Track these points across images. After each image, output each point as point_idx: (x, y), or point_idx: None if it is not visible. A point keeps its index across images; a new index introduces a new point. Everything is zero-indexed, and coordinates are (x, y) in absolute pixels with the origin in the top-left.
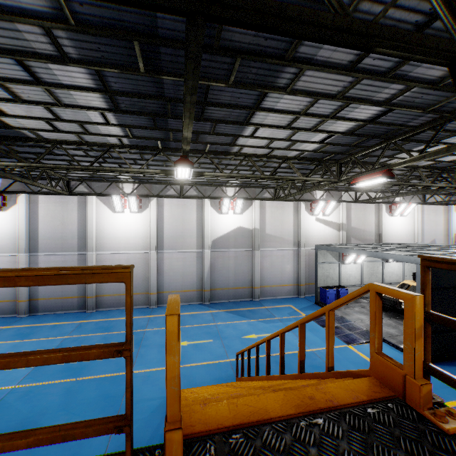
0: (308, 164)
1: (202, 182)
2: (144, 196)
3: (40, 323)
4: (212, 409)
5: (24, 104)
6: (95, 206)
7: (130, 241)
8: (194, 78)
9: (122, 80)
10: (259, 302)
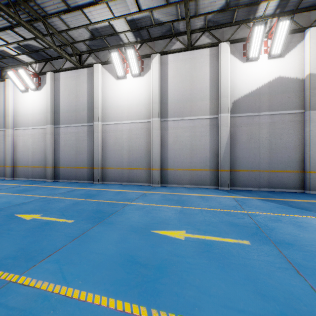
0: None
1: (218, 11)
2: (147, 56)
3: (50, 185)
4: None
5: None
6: (100, 75)
7: (132, 110)
8: None
9: None
10: None
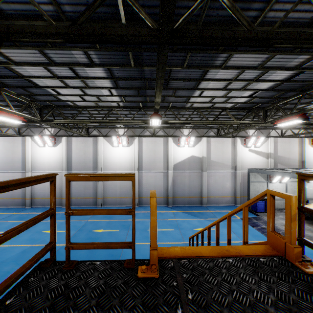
0: (241, 112)
1: (167, 126)
2: (131, 136)
3: None
4: (172, 249)
5: (70, 88)
6: (102, 143)
7: (122, 165)
8: (162, 71)
9: (121, 71)
10: (206, 207)
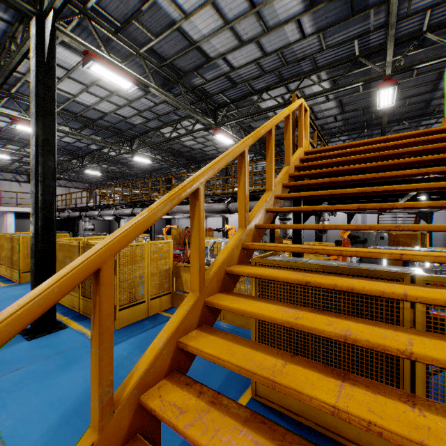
0: None
1: None
2: None
3: None
4: None
5: None
6: None
7: None
8: None
9: None
10: None
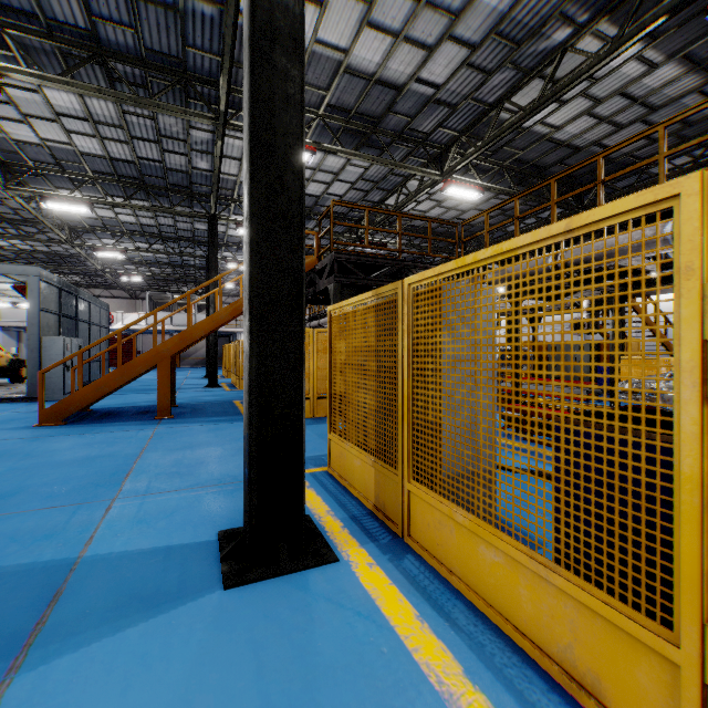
0: None
1: None
2: None
3: None
4: None
5: None
6: None
7: (671, 309)
8: None
9: None
10: None
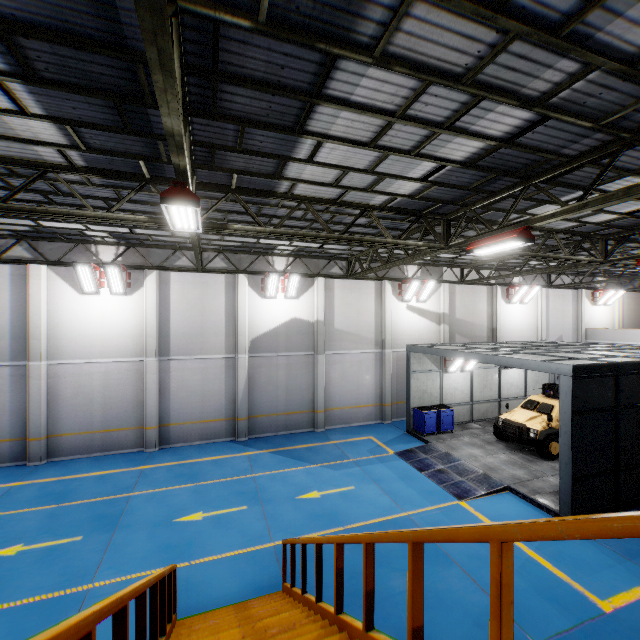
0: (400, 221)
1: (234, 246)
2: (137, 267)
3: None
4: None
5: None
6: (45, 283)
7: (111, 343)
8: None
9: None
10: (325, 434)
